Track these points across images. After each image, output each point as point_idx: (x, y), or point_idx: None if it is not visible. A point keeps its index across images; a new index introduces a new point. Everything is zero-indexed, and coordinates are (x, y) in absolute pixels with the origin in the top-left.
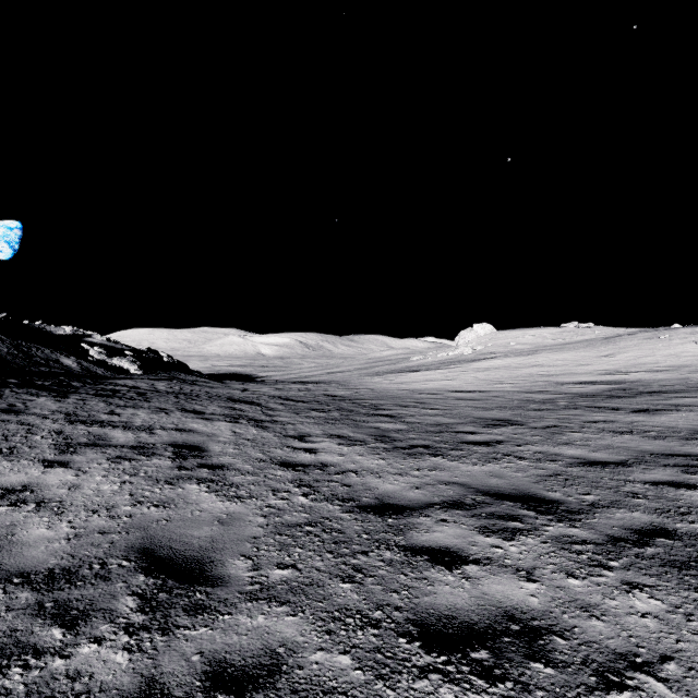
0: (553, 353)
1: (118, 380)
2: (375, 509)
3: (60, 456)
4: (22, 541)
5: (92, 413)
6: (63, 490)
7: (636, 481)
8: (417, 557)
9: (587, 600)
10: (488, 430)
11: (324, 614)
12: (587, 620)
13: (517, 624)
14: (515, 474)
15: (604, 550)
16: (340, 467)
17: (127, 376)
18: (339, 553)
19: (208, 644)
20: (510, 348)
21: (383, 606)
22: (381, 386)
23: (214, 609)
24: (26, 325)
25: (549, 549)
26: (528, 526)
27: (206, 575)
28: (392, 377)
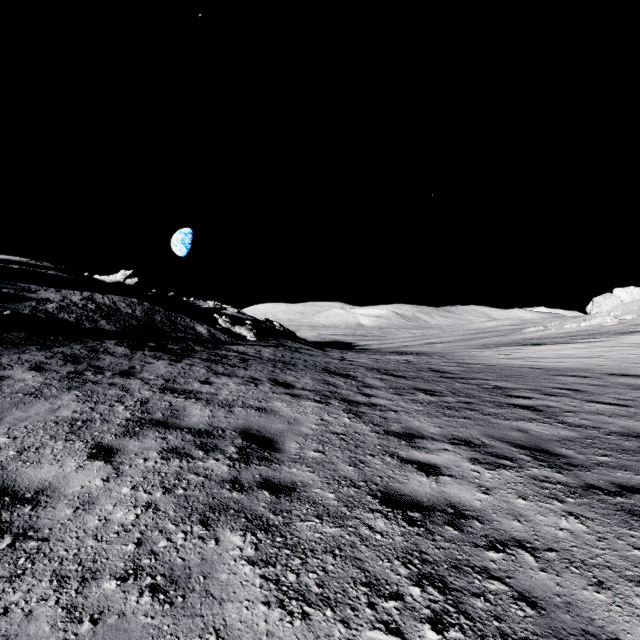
0: None
1: (234, 345)
2: None
3: (118, 439)
4: None
5: (188, 381)
6: (68, 510)
7: None
8: None
9: None
10: None
11: None
12: None
13: None
14: None
15: None
16: (492, 525)
17: (242, 342)
18: None
19: None
20: None
21: None
22: (496, 362)
23: None
24: (185, 301)
25: None
26: None
27: None
28: (507, 351)
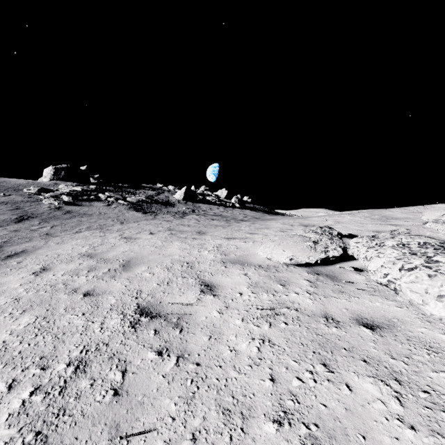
0: None
1: None
2: None
3: None
4: None
5: None
6: None
7: None
8: None
9: None
10: None
11: None
12: None
13: None
14: None
15: None
16: None
17: None
18: None
19: None
20: None
21: None
22: None
23: None
24: None
25: None
26: None
27: None
28: None
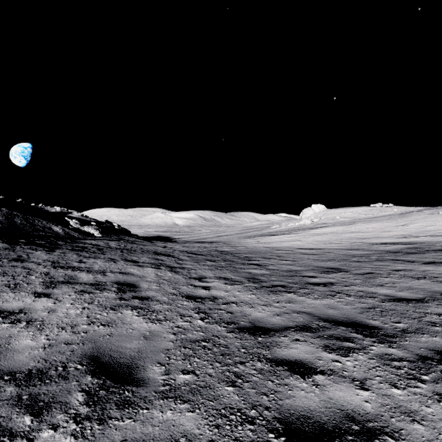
0: (365, 224)
1: (86, 240)
2: (249, 330)
3: (45, 290)
4: (14, 348)
5: (68, 262)
6: (45, 313)
7: (433, 313)
8: (279, 368)
9: (408, 407)
10: (324, 275)
11: (214, 411)
12: (410, 423)
13: (357, 424)
14: (345, 307)
15: (416, 366)
16: (225, 299)
17: (92, 238)
18: (225, 363)
19: (131, 433)
20: (336, 220)
21: (256, 406)
22: (251, 245)
23: (136, 404)
24: (33, 206)
25: (375, 364)
26: (358, 345)
27: (133, 377)
28: (258, 239)
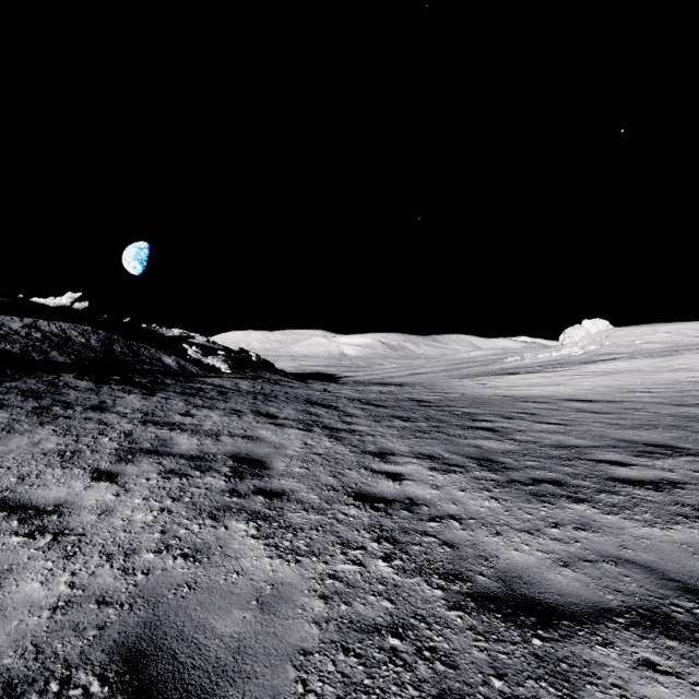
0: None
1: (207, 378)
2: (503, 607)
3: (114, 465)
4: (1, 604)
5: (168, 414)
6: (93, 516)
7: None
8: None
9: None
10: (644, 460)
11: None
12: None
13: None
14: None
15: None
16: (436, 508)
17: (217, 375)
18: None
19: None
20: (636, 348)
21: None
22: (473, 391)
23: None
24: (144, 328)
25: None
26: None
27: None
28: (484, 381)
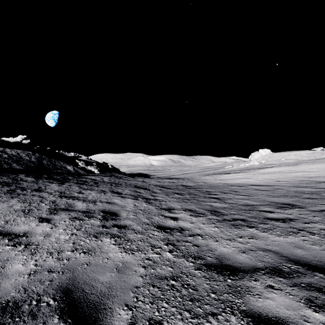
0: (309, 165)
1: (88, 176)
2: (217, 269)
3: (48, 215)
4: (6, 273)
5: (71, 192)
6: (41, 237)
7: None
8: None
9: None
10: (280, 210)
11: None
12: None
13: None
14: (313, 247)
15: None
16: (191, 231)
17: (92, 174)
18: (195, 313)
19: None
20: (282, 162)
21: None
22: (210, 181)
23: None
24: (57, 152)
25: None
26: None
27: (98, 324)
28: (215, 176)
